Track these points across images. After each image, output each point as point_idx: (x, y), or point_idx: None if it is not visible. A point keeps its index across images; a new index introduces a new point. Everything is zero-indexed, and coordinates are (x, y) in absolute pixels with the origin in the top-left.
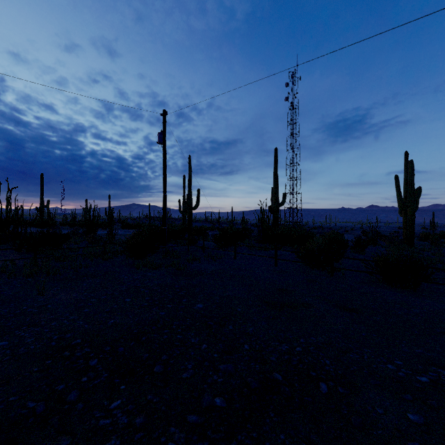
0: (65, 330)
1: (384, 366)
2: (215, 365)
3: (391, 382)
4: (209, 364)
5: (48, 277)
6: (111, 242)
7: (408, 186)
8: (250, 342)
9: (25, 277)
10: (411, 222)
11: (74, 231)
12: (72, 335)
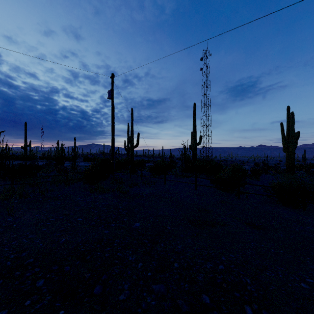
0: (22, 249)
1: (298, 285)
2: (149, 285)
3: (310, 304)
4: (144, 284)
5: (20, 199)
6: (74, 171)
7: (290, 131)
8: (179, 260)
9: (2, 200)
10: (292, 156)
11: (47, 163)
12: (27, 254)
